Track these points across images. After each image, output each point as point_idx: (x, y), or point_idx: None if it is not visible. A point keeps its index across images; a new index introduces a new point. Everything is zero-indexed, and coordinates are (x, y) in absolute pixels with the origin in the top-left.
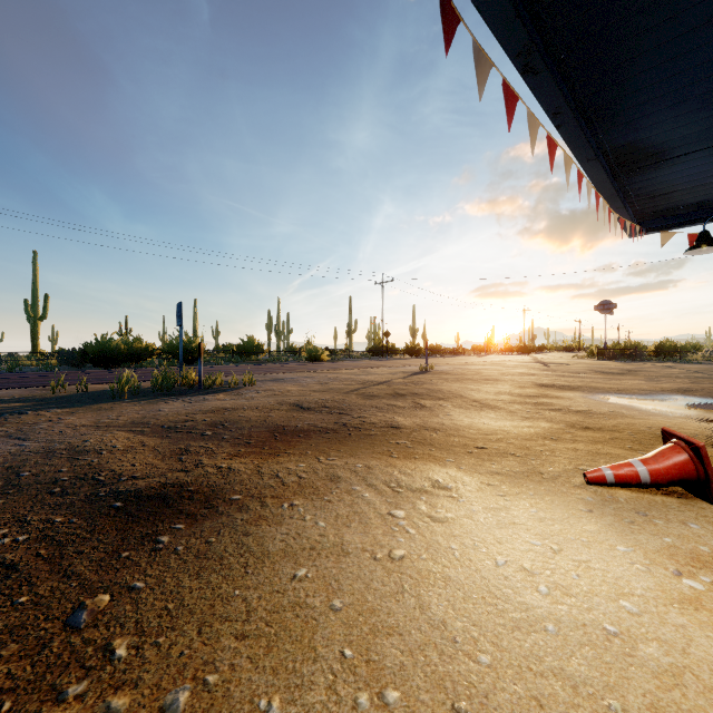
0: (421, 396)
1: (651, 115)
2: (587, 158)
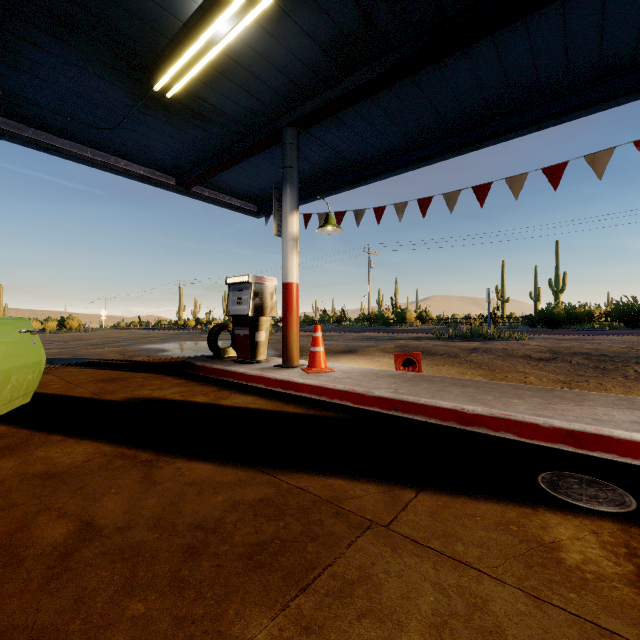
0: (600, 357)
1: None
2: None
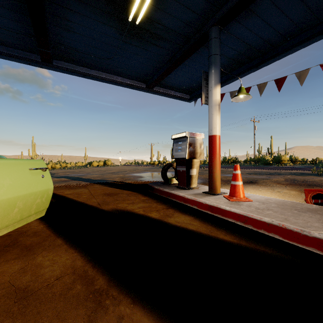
0: None
1: None
2: None
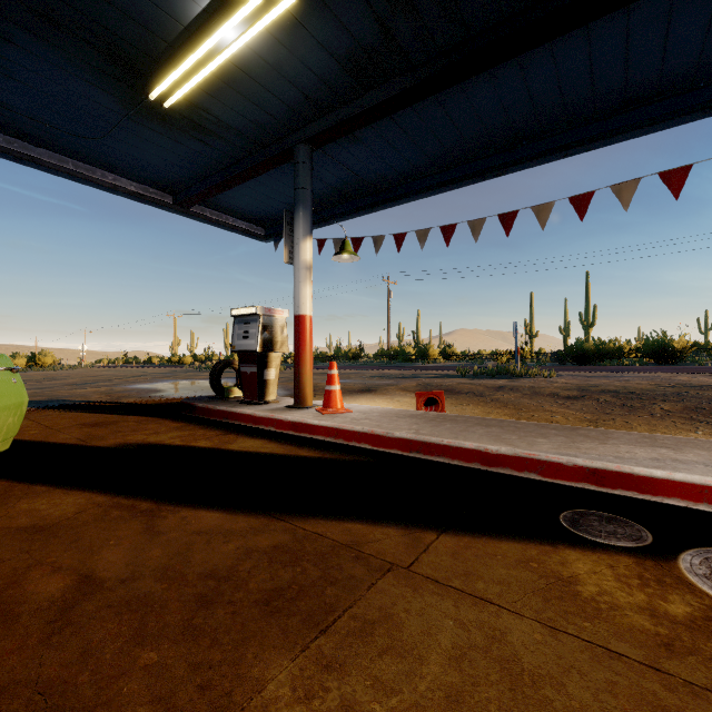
0: (628, 394)
1: (709, 50)
2: (698, 115)
